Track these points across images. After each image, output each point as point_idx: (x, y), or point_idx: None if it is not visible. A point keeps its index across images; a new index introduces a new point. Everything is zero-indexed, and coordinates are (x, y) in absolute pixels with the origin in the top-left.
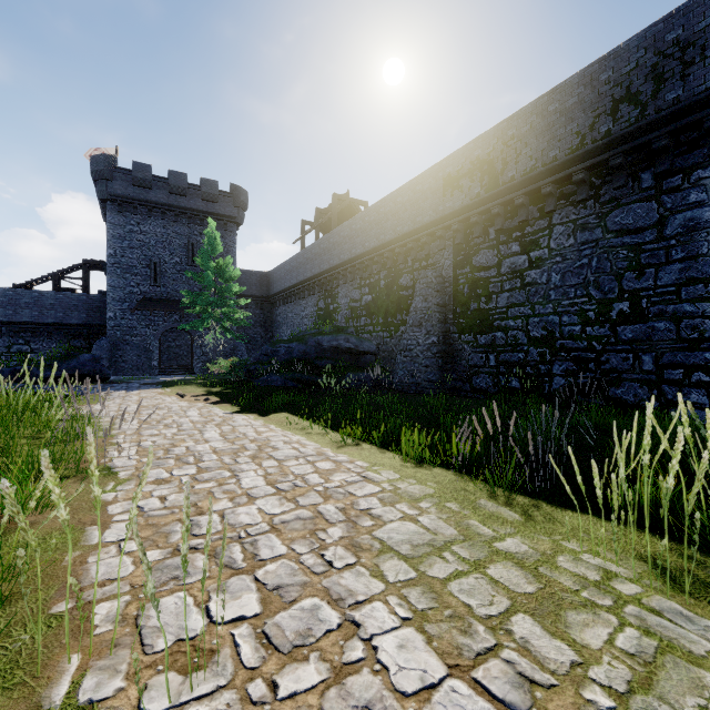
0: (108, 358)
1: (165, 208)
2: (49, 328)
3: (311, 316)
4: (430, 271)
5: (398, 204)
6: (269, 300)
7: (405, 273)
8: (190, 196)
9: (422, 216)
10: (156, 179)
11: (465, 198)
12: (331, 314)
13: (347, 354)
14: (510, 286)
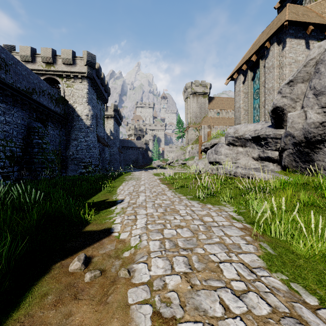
0: None
1: None
2: None
3: None
4: None
5: None
6: None
7: None
8: None
9: None
10: None
11: None
12: None
13: None
14: None
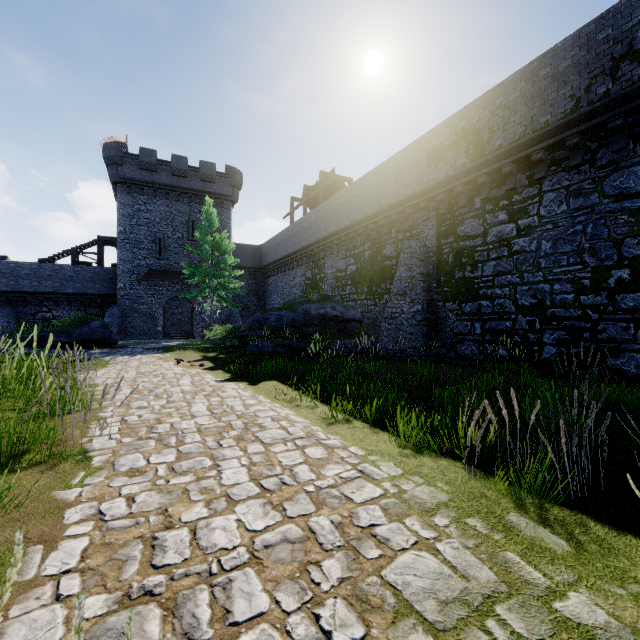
0: (118, 324)
1: (169, 188)
2: (68, 298)
3: (299, 285)
4: (414, 241)
5: (382, 178)
6: (261, 270)
7: (389, 244)
8: (190, 178)
9: (406, 189)
10: (161, 162)
11: (450, 168)
12: (317, 283)
13: (334, 321)
14: (497, 255)
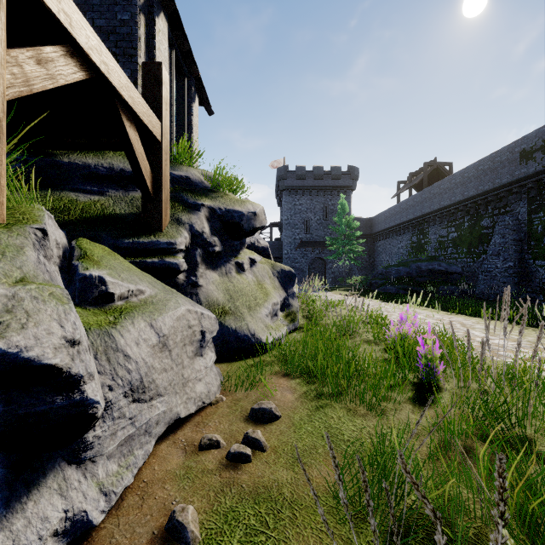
0: None
1: (312, 188)
2: None
3: (405, 247)
4: (508, 216)
5: (480, 171)
6: (371, 236)
7: (485, 217)
8: (325, 179)
9: (500, 179)
10: (307, 173)
11: (537, 165)
12: (422, 246)
13: (439, 274)
14: None
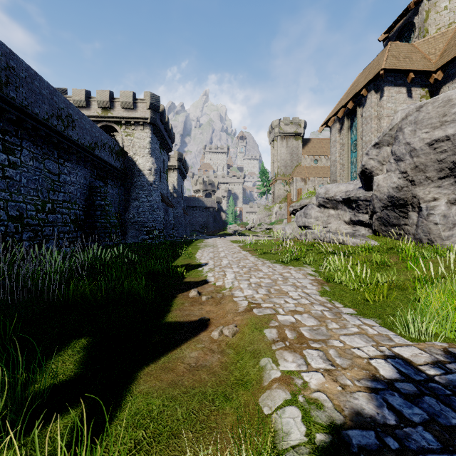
0: None
1: None
2: None
3: None
4: None
5: None
6: None
7: None
8: None
9: None
10: None
11: None
12: None
13: None
14: None
